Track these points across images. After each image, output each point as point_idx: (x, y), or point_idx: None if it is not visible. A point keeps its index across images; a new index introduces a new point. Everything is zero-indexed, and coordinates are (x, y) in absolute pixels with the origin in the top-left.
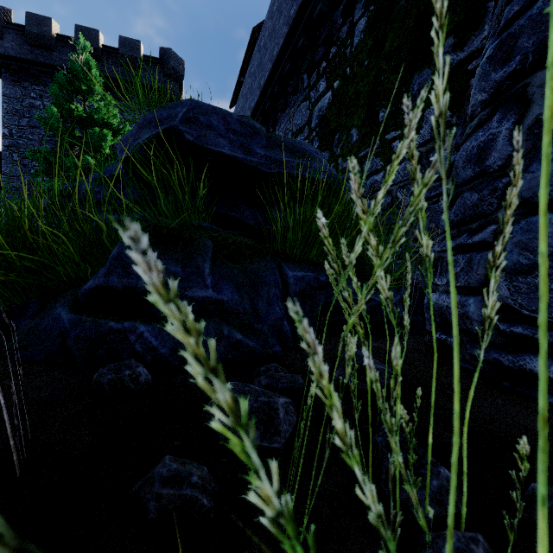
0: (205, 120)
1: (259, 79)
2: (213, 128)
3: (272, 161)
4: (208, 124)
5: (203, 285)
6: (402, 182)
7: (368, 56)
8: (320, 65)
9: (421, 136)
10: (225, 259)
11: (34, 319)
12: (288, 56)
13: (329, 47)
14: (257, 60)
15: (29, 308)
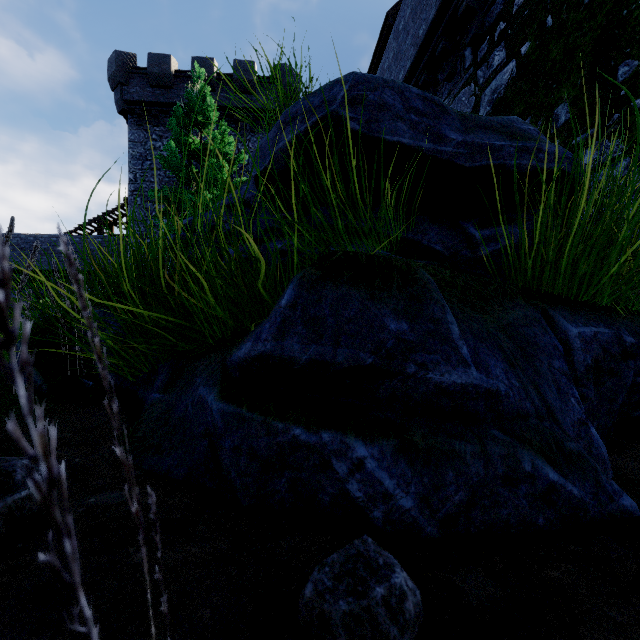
0: (375, 98)
1: (396, 74)
2: (388, 108)
3: (475, 148)
4: (380, 103)
5: (456, 359)
6: None
7: None
8: (494, 29)
9: None
10: (463, 305)
11: (164, 393)
12: (442, 30)
13: None
14: (394, 49)
15: (158, 375)
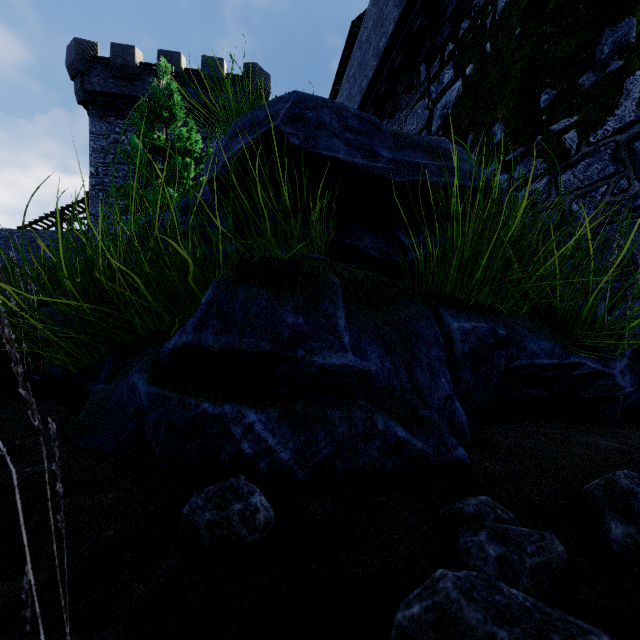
0: (314, 116)
1: (360, 82)
2: (325, 126)
3: (403, 165)
4: (318, 122)
5: (338, 346)
6: (580, 189)
7: (521, 21)
8: (444, 49)
9: (616, 118)
10: (360, 304)
11: (107, 384)
12: (399, 45)
13: (458, 22)
14: (358, 58)
15: (103, 368)
